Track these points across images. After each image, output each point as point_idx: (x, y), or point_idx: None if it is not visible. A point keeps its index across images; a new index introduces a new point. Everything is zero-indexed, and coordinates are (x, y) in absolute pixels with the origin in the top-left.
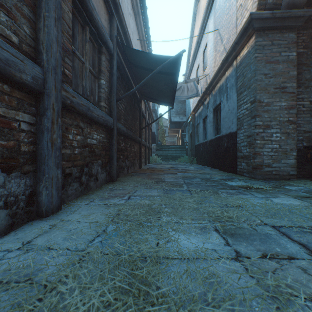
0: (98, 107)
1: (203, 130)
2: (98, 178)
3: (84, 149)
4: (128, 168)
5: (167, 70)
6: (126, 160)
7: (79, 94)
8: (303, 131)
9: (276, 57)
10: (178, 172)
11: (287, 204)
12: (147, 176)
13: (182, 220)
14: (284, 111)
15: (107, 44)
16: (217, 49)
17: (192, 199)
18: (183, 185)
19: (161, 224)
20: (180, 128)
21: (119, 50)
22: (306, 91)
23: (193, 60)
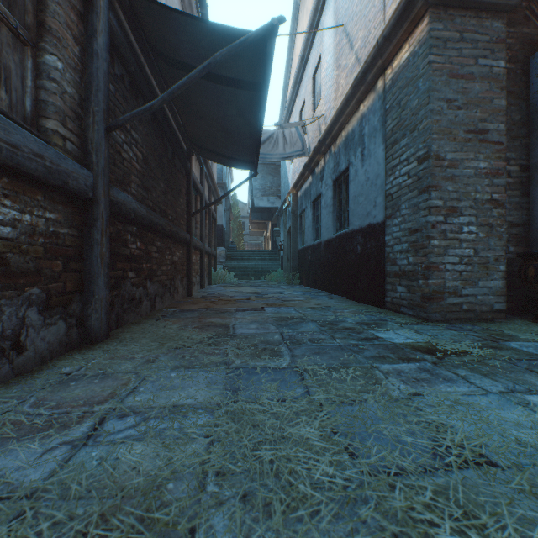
0: (25, 128)
1: (312, 223)
2: (24, 343)
3: None
4: (154, 300)
5: (242, 75)
6: (148, 282)
7: None
8: (509, 223)
9: (468, 67)
10: (266, 305)
11: None
12: (197, 320)
13: None
14: (484, 181)
15: None
16: (341, 64)
17: (317, 424)
18: (280, 346)
19: None
20: (270, 221)
21: (120, 7)
22: (514, 145)
23: (294, 93)
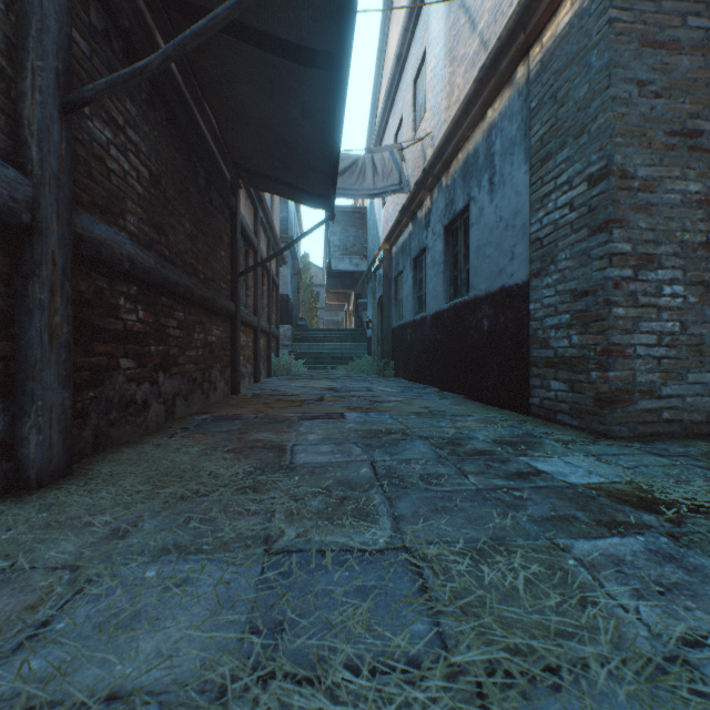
0: None
1: (413, 289)
2: None
3: None
4: (173, 403)
5: (308, 40)
6: (161, 375)
7: None
8: None
9: (672, 30)
10: (347, 409)
11: None
12: (236, 436)
13: None
14: (697, 213)
15: None
16: (457, 55)
17: None
18: (372, 493)
19: None
20: (353, 290)
21: None
22: None
23: (387, 109)
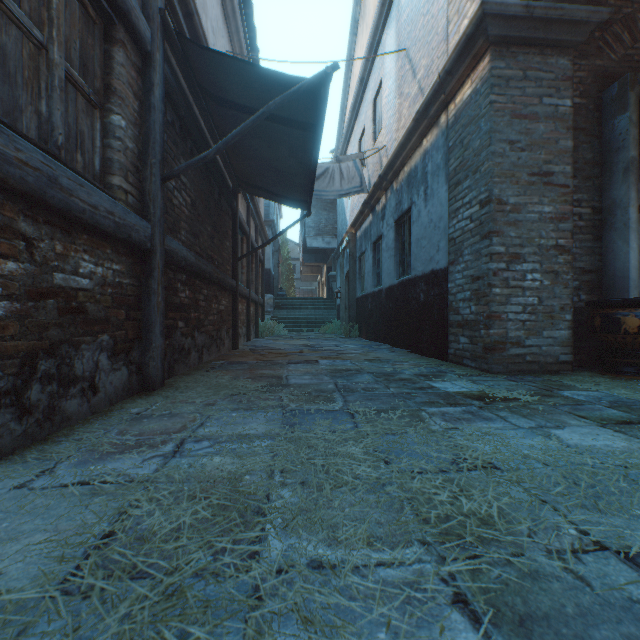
0: (98, 187)
1: (373, 267)
2: (98, 385)
3: (36, 305)
4: (202, 352)
5: (295, 118)
6: (196, 332)
7: (15, 132)
8: (581, 269)
9: (532, 107)
10: (320, 358)
11: (600, 447)
12: (248, 371)
13: (335, 550)
14: (549, 226)
15: (132, 19)
16: (403, 92)
17: (361, 445)
18: (334, 394)
19: (260, 583)
20: (325, 264)
21: (172, 53)
22: (585, 186)
23: (353, 118)
